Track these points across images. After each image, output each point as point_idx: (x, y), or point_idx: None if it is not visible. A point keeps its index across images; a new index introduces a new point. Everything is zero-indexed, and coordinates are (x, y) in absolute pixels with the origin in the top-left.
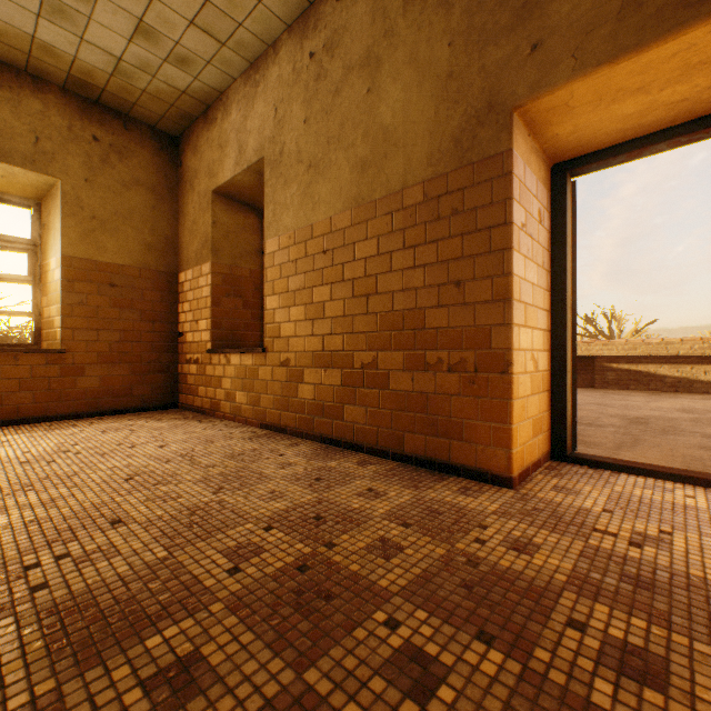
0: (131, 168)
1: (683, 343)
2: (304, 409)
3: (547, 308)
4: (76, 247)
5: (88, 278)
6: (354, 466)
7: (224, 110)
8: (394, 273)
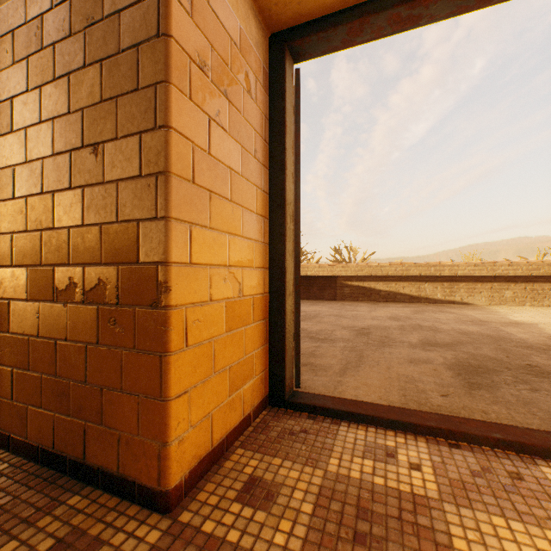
0: None
1: (391, 266)
2: None
3: (263, 213)
4: None
5: None
6: None
7: None
8: (16, 134)
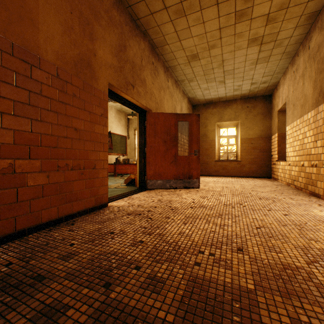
0: (256, 110)
1: None
2: (292, 178)
3: None
4: (242, 135)
5: (245, 142)
6: (290, 191)
7: (279, 87)
8: (306, 138)
